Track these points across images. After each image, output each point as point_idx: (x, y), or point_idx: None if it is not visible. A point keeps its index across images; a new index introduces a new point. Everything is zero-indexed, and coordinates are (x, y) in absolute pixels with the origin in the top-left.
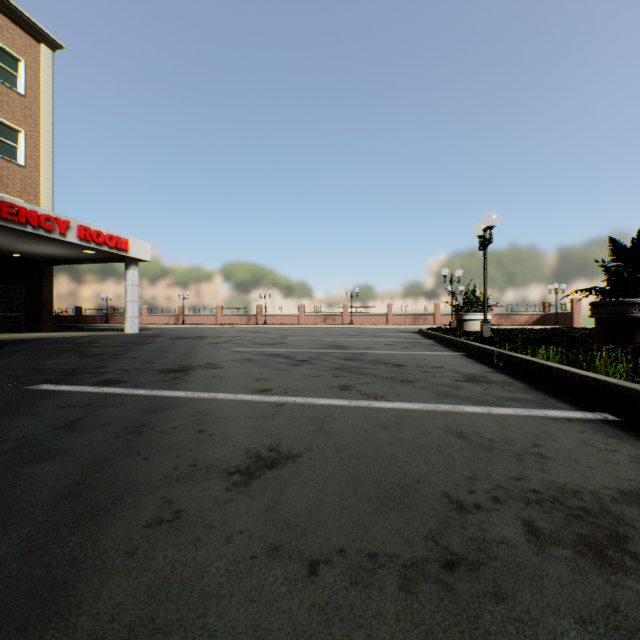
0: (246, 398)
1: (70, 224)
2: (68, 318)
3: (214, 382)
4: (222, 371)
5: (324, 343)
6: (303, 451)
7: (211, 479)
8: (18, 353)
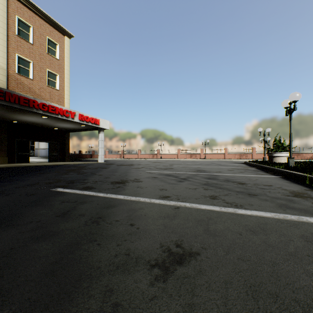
0: (156, 202)
1: (75, 113)
2: (76, 155)
3: (138, 190)
4: (142, 183)
5: (193, 169)
6: (200, 249)
7: (139, 270)
8: (53, 171)
